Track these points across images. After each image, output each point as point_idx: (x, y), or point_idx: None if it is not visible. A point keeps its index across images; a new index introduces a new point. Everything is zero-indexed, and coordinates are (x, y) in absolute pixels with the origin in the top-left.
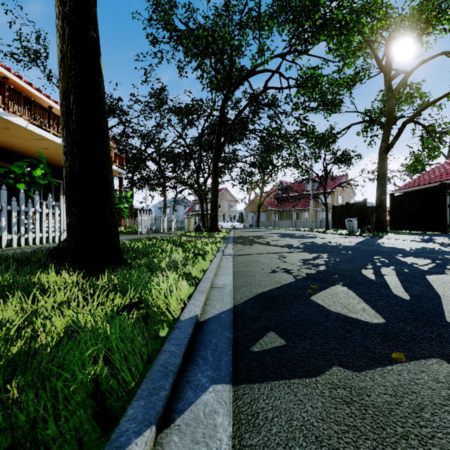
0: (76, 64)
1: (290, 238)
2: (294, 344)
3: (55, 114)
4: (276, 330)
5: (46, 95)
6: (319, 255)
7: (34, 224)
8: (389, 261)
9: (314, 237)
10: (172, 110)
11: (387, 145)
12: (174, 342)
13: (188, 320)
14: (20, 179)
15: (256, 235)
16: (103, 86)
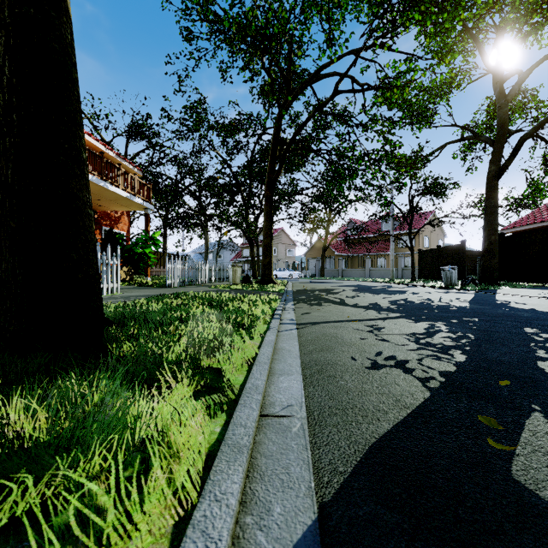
0: None
1: (370, 294)
2: None
3: None
4: None
5: None
6: (432, 325)
7: None
8: None
9: (402, 291)
10: (213, 127)
11: (499, 168)
12: None
13: None
14: None
15: (323, 288)
16: (69, 34)
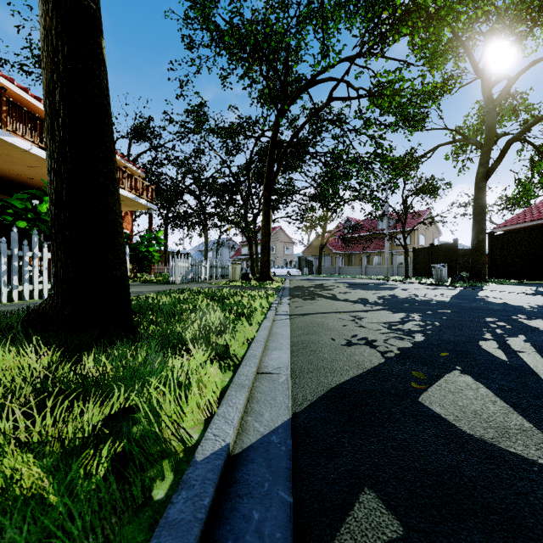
0: (65, 45)
1: (362, 290)
2: (423, 537)
3: None
4: (376, 487)
5: None
6: (408, 316)
7: (39, 272)
8: (512, 326)
9: (393, 288)
10: (213, 130)
11: (487, 170)
12: (169, 536)
13: (209, 460)
14: (23, 216)
15: (319, 285)
16: (105, 80)
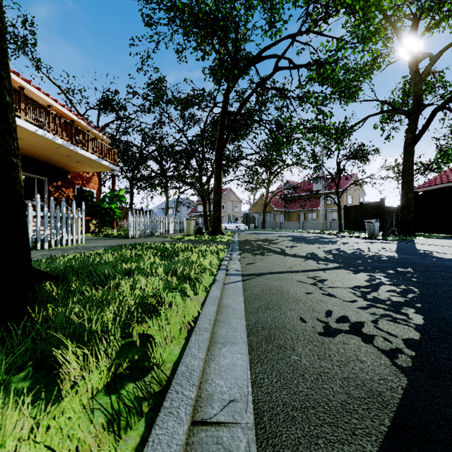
0: None
1: (306, 244)
2: None
3: (27, 96)
4: None
5: (26, 80)
6: (372, 277)
7: None
8: None
9: (333, 241)
10: (170, 100)
11: (414, 136)
12: None
13: None
14: None
15: (265, 238)
16: None
